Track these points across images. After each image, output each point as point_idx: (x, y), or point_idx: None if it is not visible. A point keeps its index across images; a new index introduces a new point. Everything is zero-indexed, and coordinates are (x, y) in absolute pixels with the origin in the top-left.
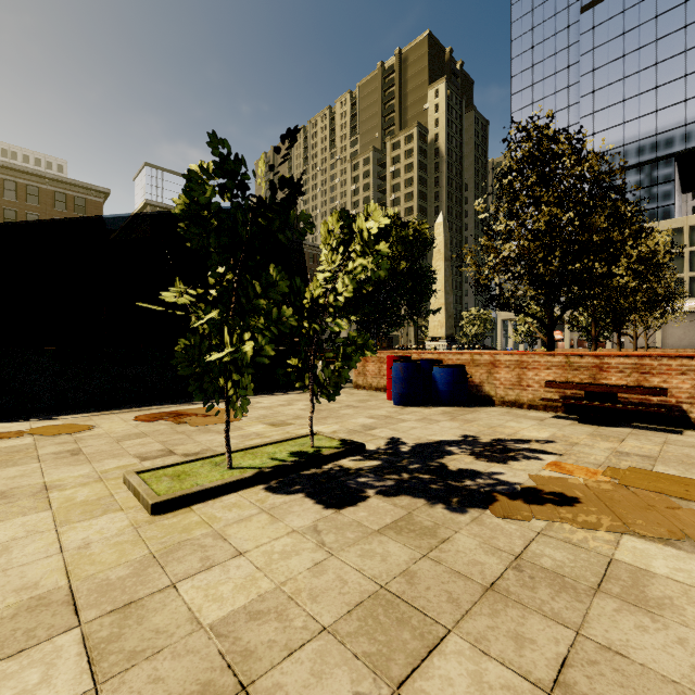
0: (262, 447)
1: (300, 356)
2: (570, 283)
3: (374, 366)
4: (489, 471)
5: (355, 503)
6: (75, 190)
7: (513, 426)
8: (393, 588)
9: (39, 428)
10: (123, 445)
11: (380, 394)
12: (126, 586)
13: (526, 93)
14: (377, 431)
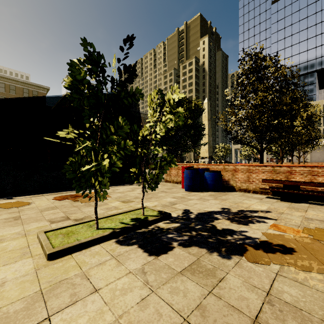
0: (116, 216)
1: (136, 167)
2: (271, 130)
3: (175, 171)
4: (239, 230)
5: (166, 251)
6: (33, 87)
7: (247, 202)
8: (192, 320)
9: (2, 204)
10: (43, 214)
11: (178, 185)
12: (17, 319)
13: (245, 42)
14: (177, 205)
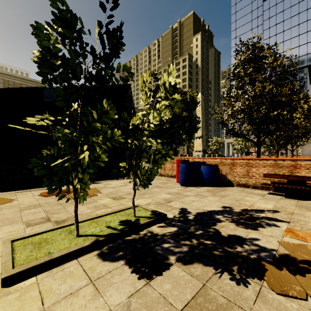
0: (103, 217)
1: (126, 161)
2: (269, 123)
3: (169, 165)
4: (249, 237)
5: (161, 272)
6: (31, 83)
7: (249, 199)
8: None
9: None
10: (22, 214)
11: (173, 179)
12: None
13: (238, 39)
14: (173, 203)
